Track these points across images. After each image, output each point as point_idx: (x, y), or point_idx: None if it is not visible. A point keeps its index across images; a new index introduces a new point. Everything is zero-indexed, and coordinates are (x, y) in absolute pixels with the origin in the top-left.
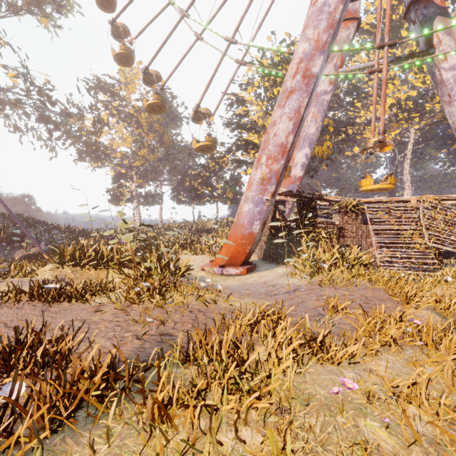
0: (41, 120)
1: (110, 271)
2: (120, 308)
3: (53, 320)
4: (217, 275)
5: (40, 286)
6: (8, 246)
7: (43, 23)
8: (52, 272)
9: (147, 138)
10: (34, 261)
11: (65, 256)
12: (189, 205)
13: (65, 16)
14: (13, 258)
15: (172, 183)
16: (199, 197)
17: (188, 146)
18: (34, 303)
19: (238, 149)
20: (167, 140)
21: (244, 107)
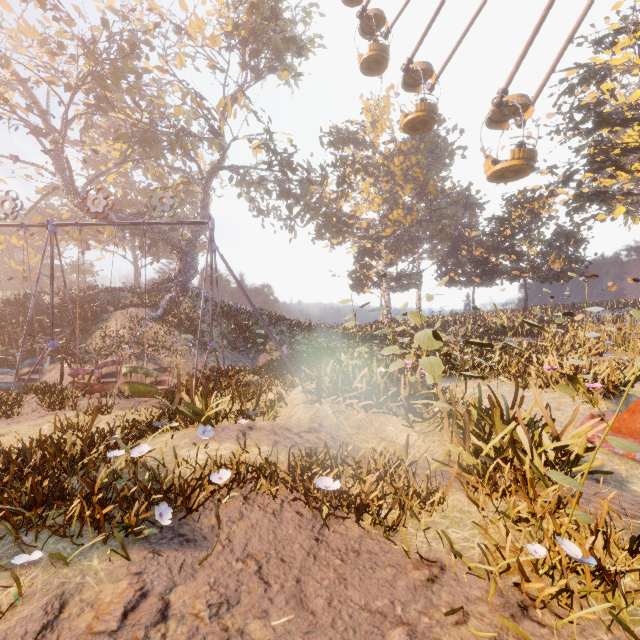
0: (282, 196)
1: (390, 418)
2: (503, 613)
3: (341, 586)
4: (639, 463)
5: (305, 469)
6: (253, 349)
7: (284, 77)
8: (306, 408)
9: (403, 192)
10: (278, 372)
11: (323, 384)
12: (465, 287)
13: (305, 59)
14: (258, 364)
15: (435, 255)
16: (490, 273)
17: (464, 193)
18: (297, 503)
19: (599, 170)
20: (433, 188)
21: (605, 83)
